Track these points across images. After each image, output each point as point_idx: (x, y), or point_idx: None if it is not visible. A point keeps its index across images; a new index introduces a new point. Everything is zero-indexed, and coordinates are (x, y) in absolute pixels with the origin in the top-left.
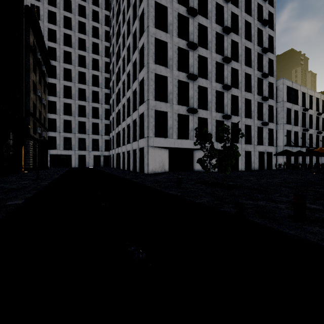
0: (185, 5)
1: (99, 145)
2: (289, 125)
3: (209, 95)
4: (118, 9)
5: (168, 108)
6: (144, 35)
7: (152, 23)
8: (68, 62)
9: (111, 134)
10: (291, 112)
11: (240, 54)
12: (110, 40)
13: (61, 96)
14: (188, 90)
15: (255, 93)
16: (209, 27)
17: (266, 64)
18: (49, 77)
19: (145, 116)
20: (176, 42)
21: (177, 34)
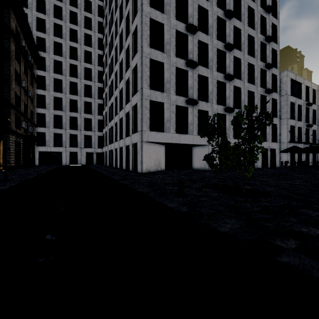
0: None
1: (92, 142)
2: (293, 120)
3: (210, 85)
4: None
5: (165, 98)
6: (137, 15)
7: (147, 0)
8: (59, 54)
9: (104, 130)
10: (295, 107)
11: (243, 42)
12: (103, 31)
13: (50, 89)
14: (187, 79)
15: (258, 85)
16: (210, 10)
17: (269, 54)
18: (38, 69)
19: (138, 107)
20: (174, 25)
21: (175, 16)
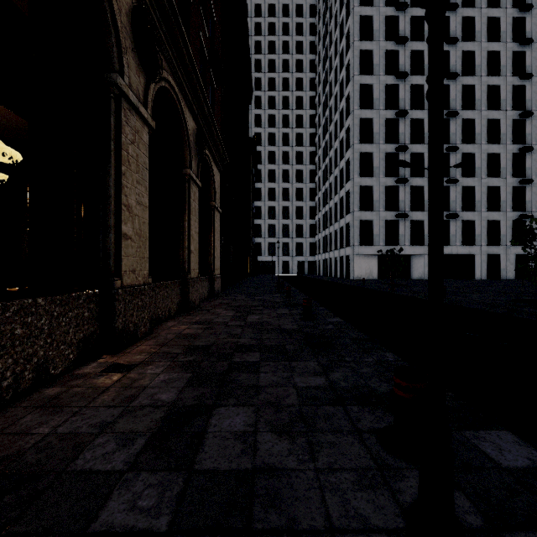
0: (395, 106)
1: (303, 249)
2: None
3: (426, 194)
4: (325, 102)
5: (374, 216)
6: (350, 150)
7: (357, 140)
8: (272, 162)
9: (317, 237)
10: None
11: (478, 132)
12: (316, 127)
13: (265, 200)
14: (398, 194)
15: (508, 177)
16: (426, 118)
17: (532, 130)
18: (256, 182)
19: (350, 226)
20: (383, 149)
21: (385, 139)
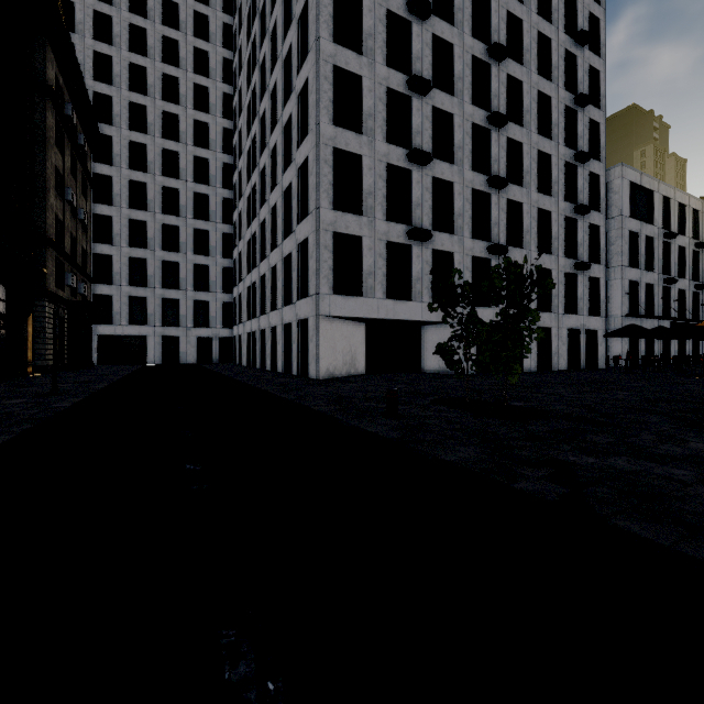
0: None
1: (209, 315)
2: (635, 270)
3: (457, 200)
4: (250, 9)
5: (365, 227)
6: (309, 59)
7: (328, 30)
8: (140, 128)
9: (236, 290)
10: (640, 241)
11: (527, 108)
12: (234, 79)
13: (122, 204)
14: (410, 188)
15: (560, 198)
16: (457, 45)
17: (583, 132)
18: (97, 161)
19: (310, 247)
20: (382, 77)
21: (386, 58)
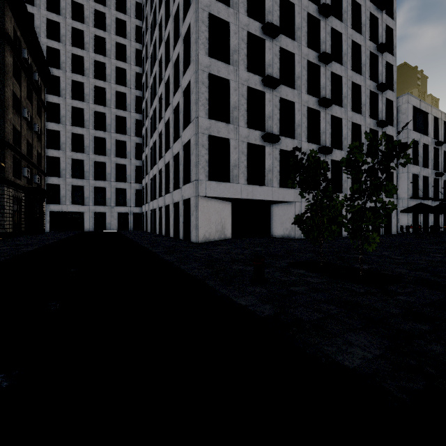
0: None
1: (126, 198)
2: (416, 167)
3: (297, 114)
4: None
5: (231, 132)
6: (191, 9)
7: None
8: (79, 72)
9: (144, 181)
10: (419, 147)
11: (345, 52)
12: (143, 39)
13: (67, 123)
14: (264, 105)
15: (367, 116)
16: (297, 4)
17: (382, 71)
18: (49, 93)
19: (191, 146)
20: (244, 24)
21: (246, 11)
